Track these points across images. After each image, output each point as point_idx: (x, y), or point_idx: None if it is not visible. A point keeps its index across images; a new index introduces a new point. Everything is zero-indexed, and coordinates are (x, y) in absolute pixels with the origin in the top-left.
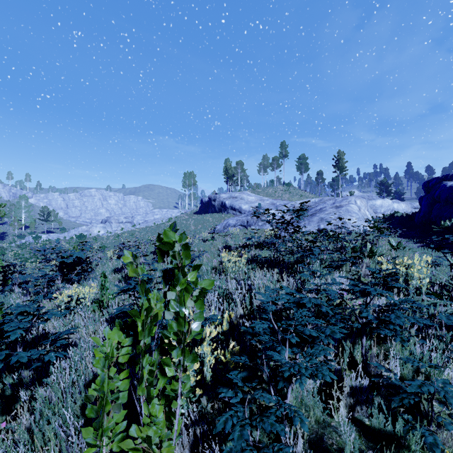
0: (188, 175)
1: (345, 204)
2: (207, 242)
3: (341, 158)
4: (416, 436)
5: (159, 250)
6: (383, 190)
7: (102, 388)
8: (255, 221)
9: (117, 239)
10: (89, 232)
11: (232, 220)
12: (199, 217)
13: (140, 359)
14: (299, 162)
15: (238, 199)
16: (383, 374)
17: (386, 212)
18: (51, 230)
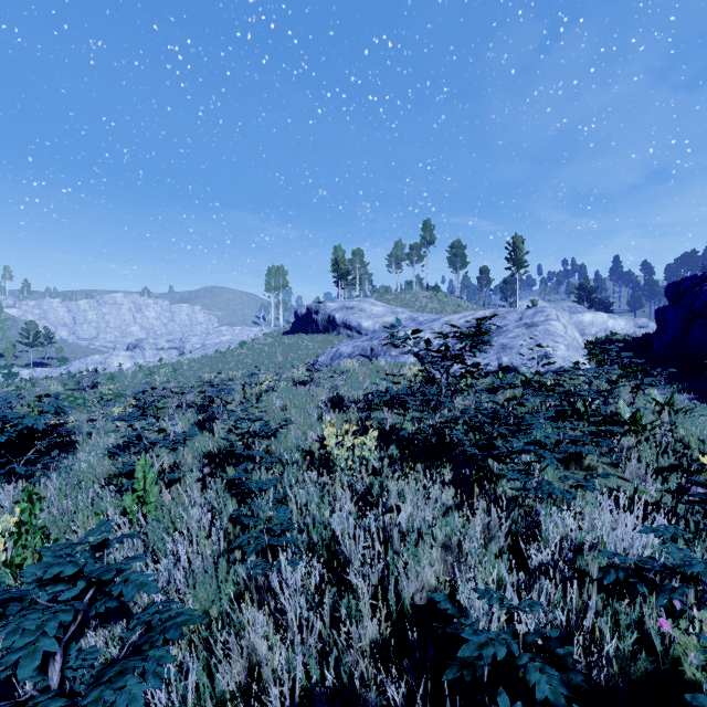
0: (275, 272)
1: (542, 321)
2: (300, 388)
3: (519, 247)
4: None
5: None
6: (584, 298)
7: None
8: (386, 349)
9: (150, 378)
10: (105, 365)
11: (346, 346)
12: (292, 341)
13: None
14: (451, 253)
15: (355, 310)
16: None
17: (599, 334)
18: (43, 361)
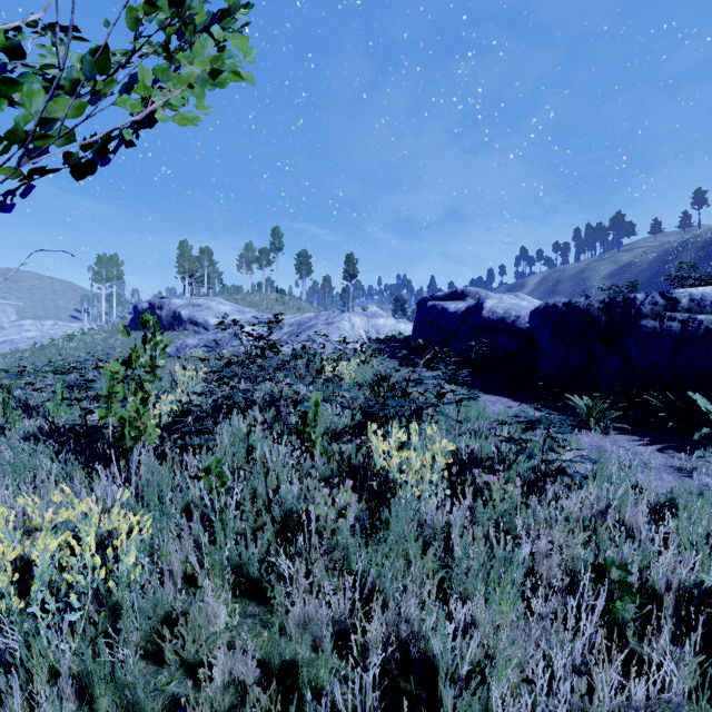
0: (107, 261)
1: (337, 321)
2: None
3: (352, 263)
4: (294, 436)
5: (141, 324)
6: (399, 308)
7: (109, 390)
8: (228, 341)
9: None
10: None
11: (192, 339)
12: (132, 335)
13: (133, 373)
14: (299, 260)
15: (202, 308)
16: (293, 421)
17: (390, 333)
18: None
